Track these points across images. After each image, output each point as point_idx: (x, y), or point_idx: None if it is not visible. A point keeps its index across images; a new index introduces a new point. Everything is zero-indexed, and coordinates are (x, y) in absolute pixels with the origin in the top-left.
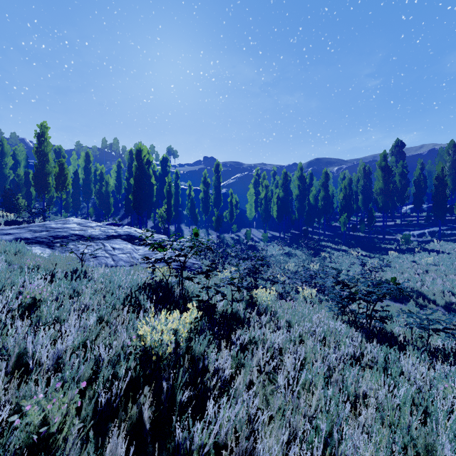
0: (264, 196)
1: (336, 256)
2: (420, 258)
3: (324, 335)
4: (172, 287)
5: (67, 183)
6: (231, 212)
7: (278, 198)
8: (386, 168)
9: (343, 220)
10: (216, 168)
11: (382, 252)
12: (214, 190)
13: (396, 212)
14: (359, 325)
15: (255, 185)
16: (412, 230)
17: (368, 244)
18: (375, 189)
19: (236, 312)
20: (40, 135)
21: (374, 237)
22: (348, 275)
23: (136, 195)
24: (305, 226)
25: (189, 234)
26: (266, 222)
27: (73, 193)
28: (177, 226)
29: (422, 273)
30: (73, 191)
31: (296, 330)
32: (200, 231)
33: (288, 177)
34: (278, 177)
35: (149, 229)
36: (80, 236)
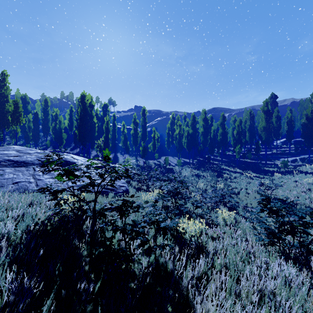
0: (178, 132)
1: (234, 176)
2: (300, 179)
3: (285, 300)
4: (85, 220)
5: (21, 119)
6: (154, 144)
7: (189, 134)
8: (268, 112)
9: (237, 150)
10: (143, 112)
11: (269, 174)
12: (142, 128)
13: (271, 145)
14: (298, 261)
15: (171, 125)
16: (287, 157)
17: (255, 168)
18: (260, 127)
19: (161, 261)
20: (1, 81)
21: (258, 162)
22: (246, 192)
23: (81, 130)
24: (207, 154)
25: (123, 160)
26: (180, 152)
27: (33, 129)
28: (114, 155)
29: (306, 191)
30: (34, 127)
31: (243, 290)
32: (131, 158)
33: (195, 118)
34: (188, 119)
35: (55, 153)
36: (14, 161)
